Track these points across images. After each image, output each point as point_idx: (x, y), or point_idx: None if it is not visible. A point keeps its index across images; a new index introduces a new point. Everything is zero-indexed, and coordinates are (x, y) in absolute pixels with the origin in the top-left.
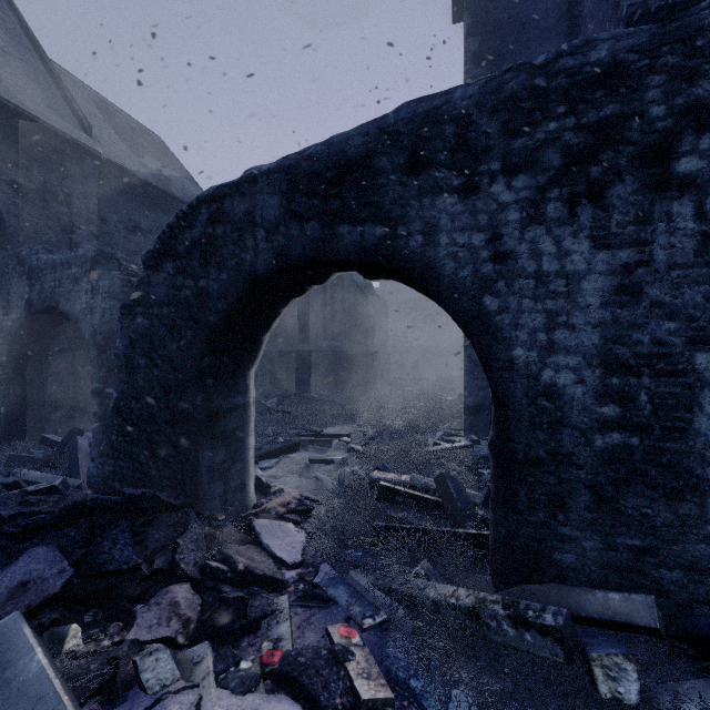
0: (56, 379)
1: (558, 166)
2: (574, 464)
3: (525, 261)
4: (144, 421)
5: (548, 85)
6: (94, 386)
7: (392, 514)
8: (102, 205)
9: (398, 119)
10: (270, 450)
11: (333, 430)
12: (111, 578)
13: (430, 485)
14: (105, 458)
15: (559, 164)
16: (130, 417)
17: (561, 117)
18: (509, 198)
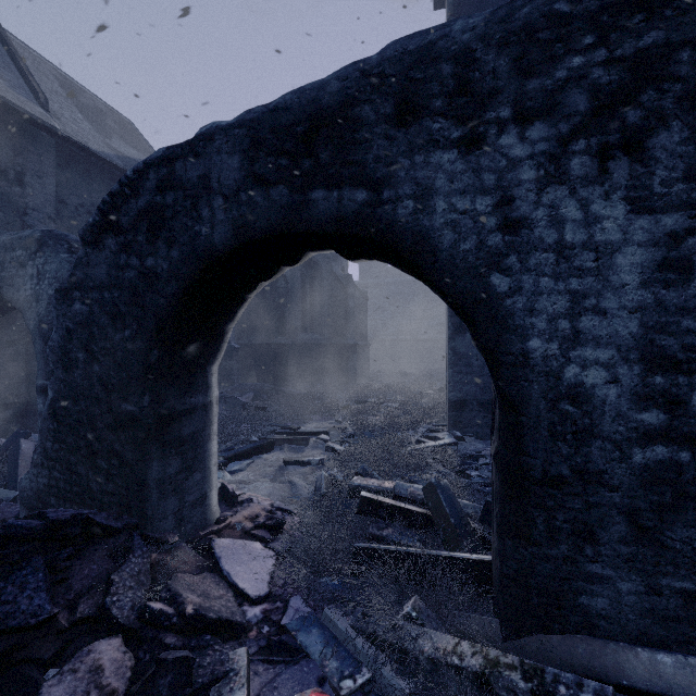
0: (5, 375)
1: (585, 111)
2: (606, 484)
3: (543, 230)
4: (83, 425)
5: (572, 10)
6: (40, 383)
7: (375, 531)
8: (61, 187)
9: (384, 58)
10: (241, 451)
11: (311, 427)
12: (14, 636)
13: (418, 494)
14: (40, 469)
15: (586, 108)
16: (67, 421)
17: (589, 49)
18: (523, 151)
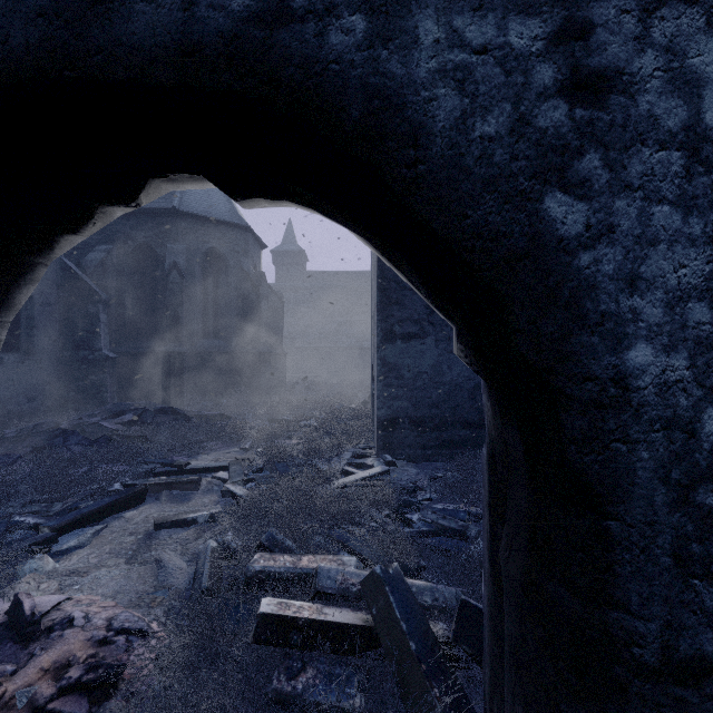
0: None
1: None
2: None
3: (656, 98)
4: None
5: None
6: None
7: (282, 685)
8: None
9: None
10: (85, 513)
11: (207, 460)
12: None
13: (352, 584)
14: None
15: None
16: None
17: None
18: None
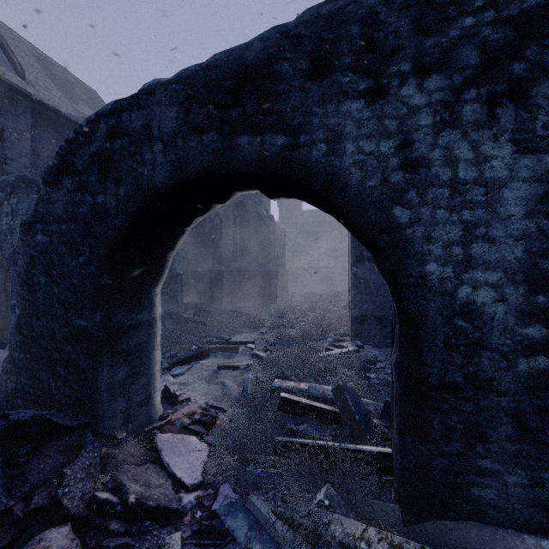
0: None
1: (476, 64)
2: (494, 390)
3: (439, 168)
4: (45, 338)
5: None
6: (13, 302)
7: (292, 427)
8: (36, 142)
9: (300, 21)
10: (182, 358)
11: (240, 338)
12: None
13: (328, 394)
14: (8, 375)
15: (477, 62)
16: (31, 334)
17: (479, 10)
18: (421, 100)
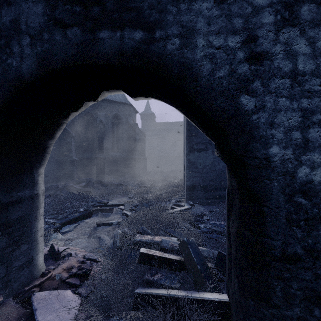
0: None
1: None
2: None
3: (280, 61)
4: None
5: None
6: None
7: (149, 277)
8: None
9: None
10: (71, 219)
11: (115, 201)
12: None
13: (175, 246)
14: None
15: None
16: None
17: None
18: (264, 0)
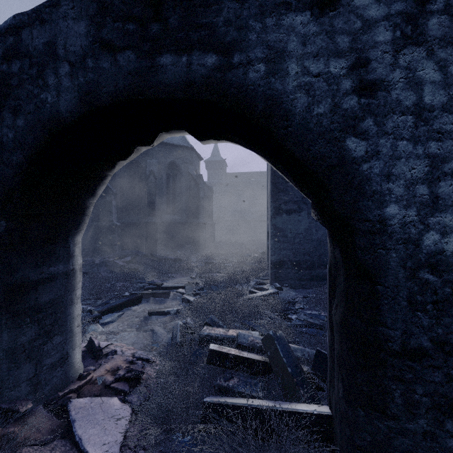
0: None
1: None
2: None
3: (400, 92)
4: None
5: None
6: None
7: (222, 383)
8: None
9: None
10: (113, 305)
11: (172, 283)
12: None
13: (257, 342)
14: None
15: None
16: None
17: None
18: (378, 12)
